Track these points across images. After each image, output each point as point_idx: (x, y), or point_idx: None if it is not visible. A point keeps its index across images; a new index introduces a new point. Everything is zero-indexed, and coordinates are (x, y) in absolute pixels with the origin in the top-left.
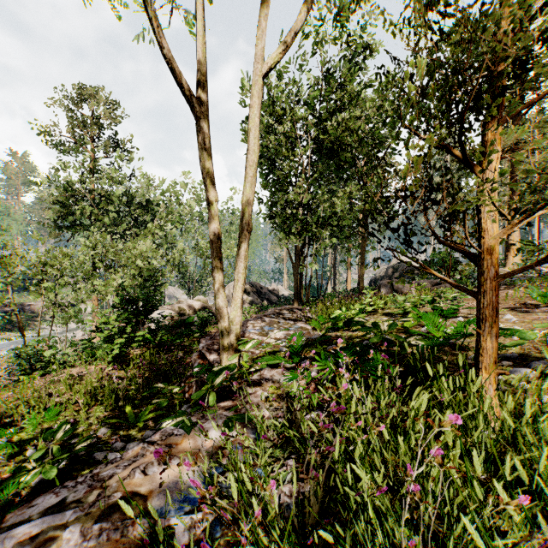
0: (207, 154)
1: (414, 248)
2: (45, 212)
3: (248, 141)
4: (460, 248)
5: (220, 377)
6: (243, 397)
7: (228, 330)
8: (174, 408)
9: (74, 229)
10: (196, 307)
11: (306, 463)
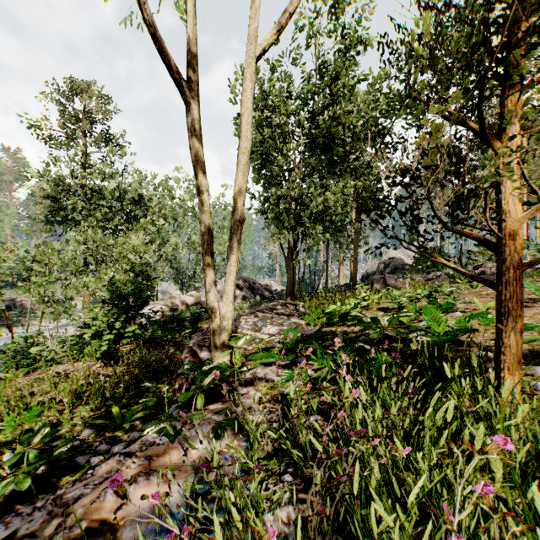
0: (197, 141)
1: (423, 235)
2: (36, 207)
3: (240, 127)
4: (475, 235)
5: (209, 376)
6: (234, 401)
7: (219, 325)
8: (163, 407)
9: (66, 224)
10: (189, 303)
11: (305, 479)
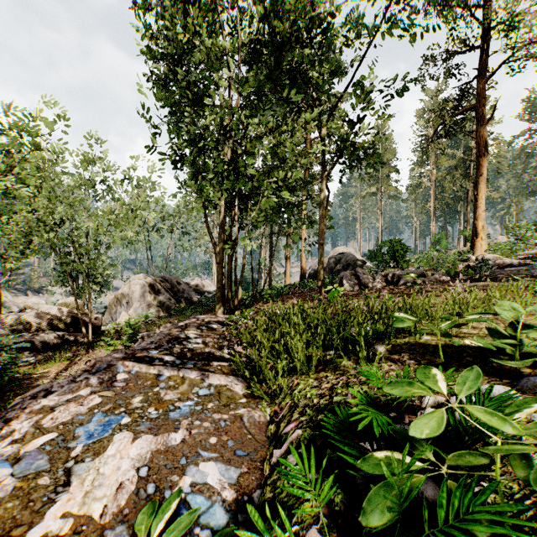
0: None
1: None
2: None
3: None
4: None
5: None
6: None
7: None
8: None
9: None
10: (56, 317)
11: None
